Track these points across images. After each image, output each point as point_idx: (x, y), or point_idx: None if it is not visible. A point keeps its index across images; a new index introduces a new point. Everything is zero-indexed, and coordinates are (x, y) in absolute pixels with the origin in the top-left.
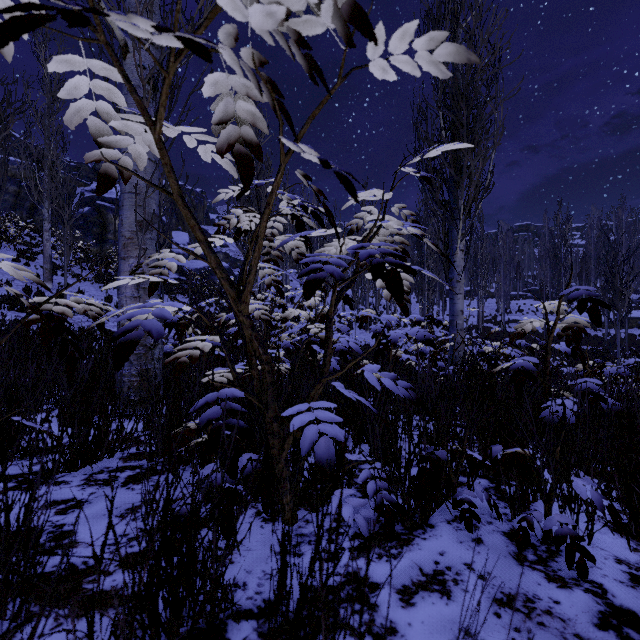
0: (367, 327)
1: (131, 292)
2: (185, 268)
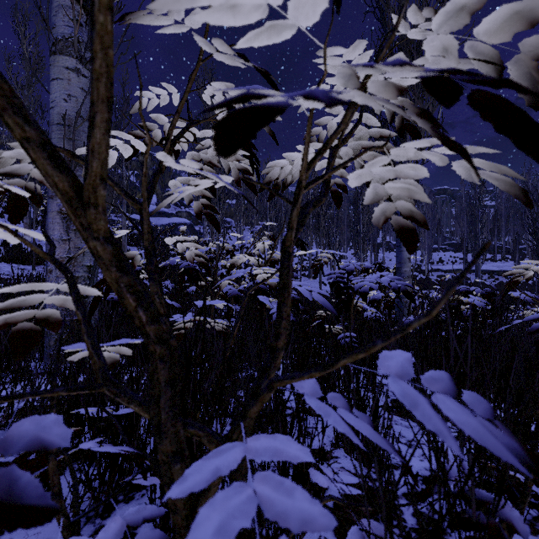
0: (310, 275)
1: (59, 234)
2: (152, 224)
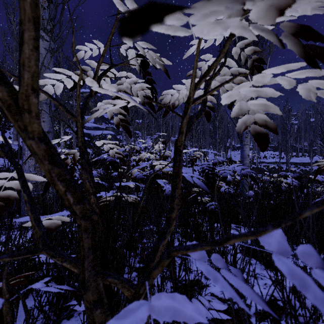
0: (186, 165)
1: None
2: (91, 134)
